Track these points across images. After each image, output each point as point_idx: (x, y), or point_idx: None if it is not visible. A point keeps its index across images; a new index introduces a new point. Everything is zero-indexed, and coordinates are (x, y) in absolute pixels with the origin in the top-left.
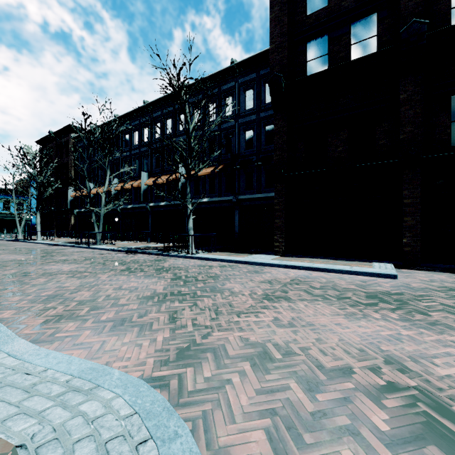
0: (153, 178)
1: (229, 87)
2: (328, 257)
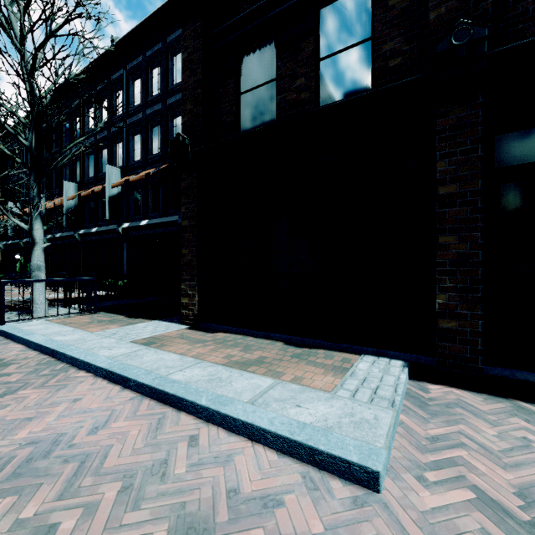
0: (81, 191)
1: (176, 37)
2: (274, 335)
